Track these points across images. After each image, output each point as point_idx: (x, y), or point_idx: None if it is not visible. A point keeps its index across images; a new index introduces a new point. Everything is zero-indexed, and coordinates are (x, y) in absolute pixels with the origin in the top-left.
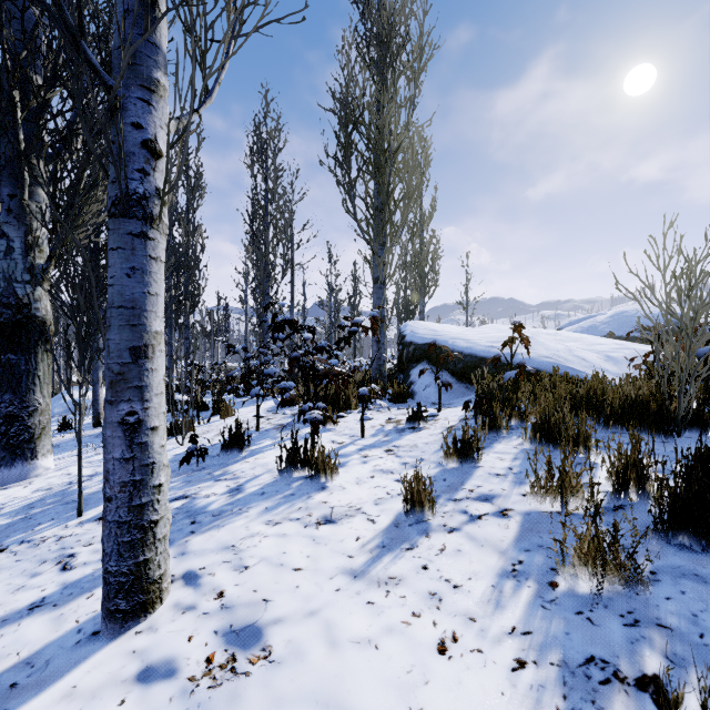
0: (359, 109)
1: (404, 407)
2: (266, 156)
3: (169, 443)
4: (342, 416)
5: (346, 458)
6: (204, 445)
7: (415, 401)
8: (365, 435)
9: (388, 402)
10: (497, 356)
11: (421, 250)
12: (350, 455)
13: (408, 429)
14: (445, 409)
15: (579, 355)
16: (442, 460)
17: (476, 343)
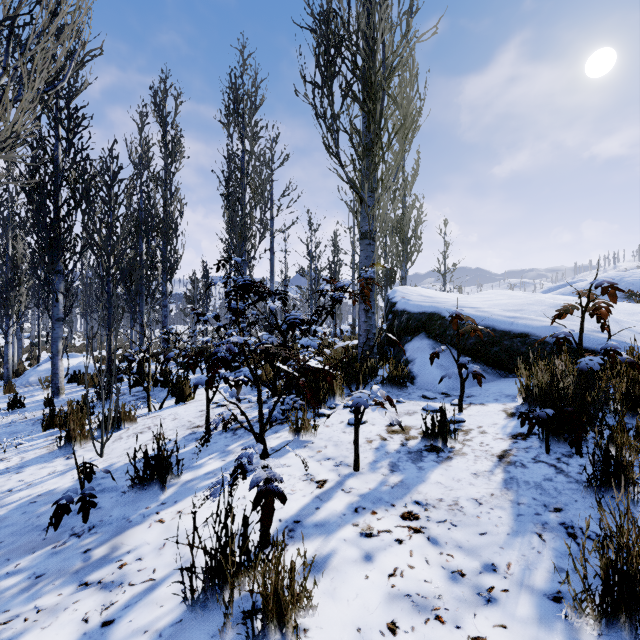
0: (344, 24)
1: (405, 399)
2: (243, 115)
3: (92, 447)
4: (322, 414)
5: (331, 538)
6: (92, 488)
7: (416, 386)
8: (360, 463)
9: (382, 388)
10: (527, 330)
11: (403, 215)
12: (337, 526)
13: (428, 453)
14: (468, 408)
15: (632, 328)
16: (547, 585)
17: (490, 312)
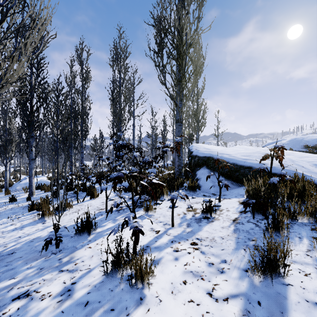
0: (168, 23)
1: (195, 196)
2: (120, 61)
3: (53, 218)
4: (158, 203)
5: (161, 252)
6: (60, 234)
7: (201, 191)
8: (174, 223)
9: (185, 191)
10: (251, 165)
11: (197, 108)
12: (164, 248)
13: (204, 219)
14: (223, 200)
15: (299, 164)
16: (244, 266)
17: (235, 156)
